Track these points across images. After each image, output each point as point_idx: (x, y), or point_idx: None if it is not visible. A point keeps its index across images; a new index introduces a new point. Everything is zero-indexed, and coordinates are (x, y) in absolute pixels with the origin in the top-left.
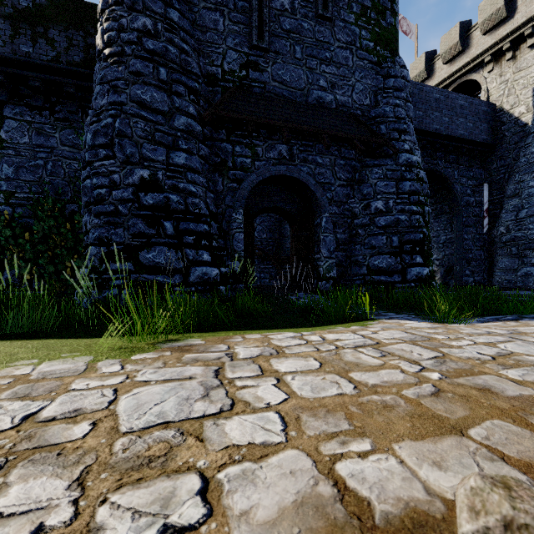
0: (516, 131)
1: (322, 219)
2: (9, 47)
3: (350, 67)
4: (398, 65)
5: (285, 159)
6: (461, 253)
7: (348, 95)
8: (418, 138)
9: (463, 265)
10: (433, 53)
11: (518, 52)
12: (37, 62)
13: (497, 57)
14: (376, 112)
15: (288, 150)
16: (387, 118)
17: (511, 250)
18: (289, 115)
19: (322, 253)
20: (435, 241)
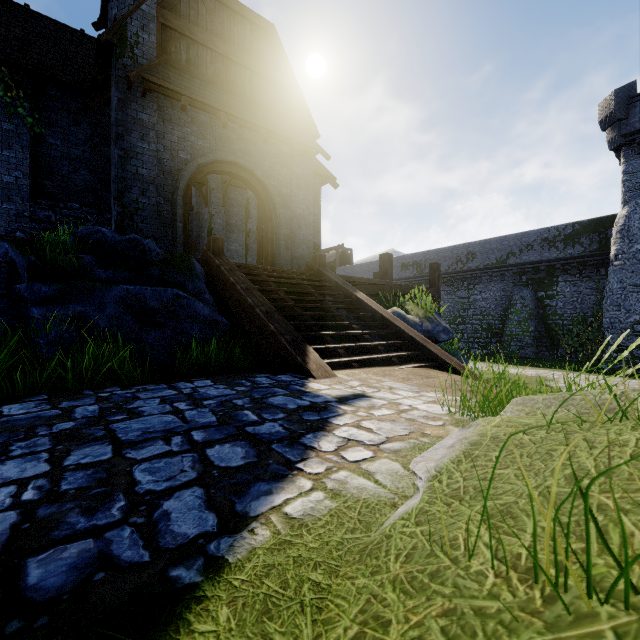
0: None
1: None
2: (562, 253)
3: None
4: None
5: None
6: None
7: None
8: None
9: None
10: None
11: None
12: (574, 256)
13: None
14: None
15: None
16: None
17: None
18: None
19: None
20: None
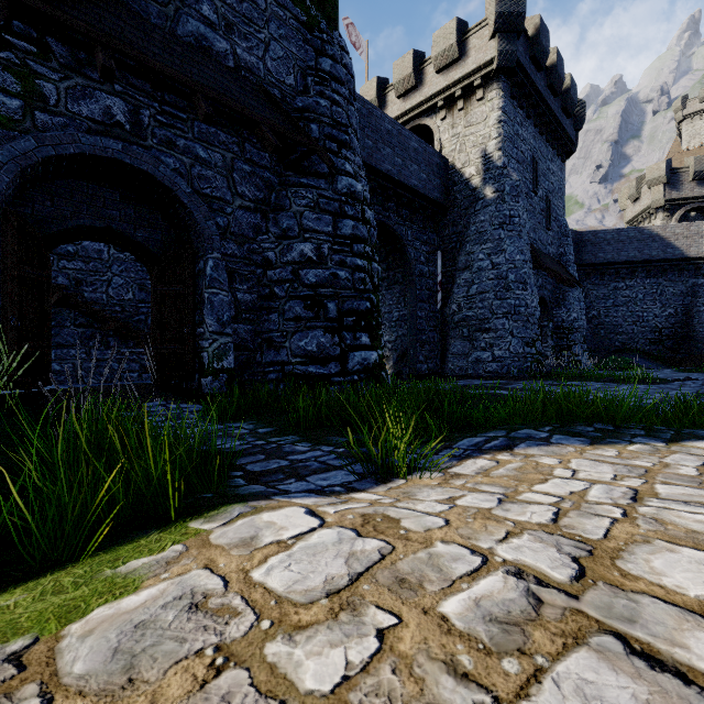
0: (467, 194)
1: (207, 261)
2: None
3: (262, 9)
4: (338, 44)
5: (122, 129)
6: (415, 334)
7: (258, 55)
8: (367, 177)
9: (417, 349)
10: (385, 82)
11: (469, 104)
12: None
13: (450, 104)
14: (305, 101)
15: (128, 112)
16: (321, 117)
17: (462, 332)
18: (119, 28)
19: (207, 324)
20: (388, 318)
